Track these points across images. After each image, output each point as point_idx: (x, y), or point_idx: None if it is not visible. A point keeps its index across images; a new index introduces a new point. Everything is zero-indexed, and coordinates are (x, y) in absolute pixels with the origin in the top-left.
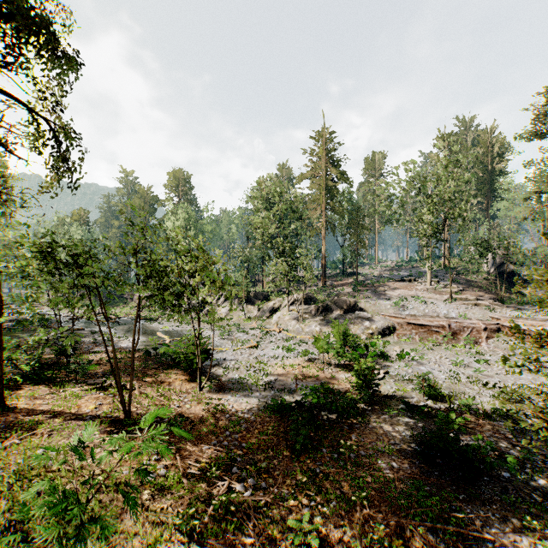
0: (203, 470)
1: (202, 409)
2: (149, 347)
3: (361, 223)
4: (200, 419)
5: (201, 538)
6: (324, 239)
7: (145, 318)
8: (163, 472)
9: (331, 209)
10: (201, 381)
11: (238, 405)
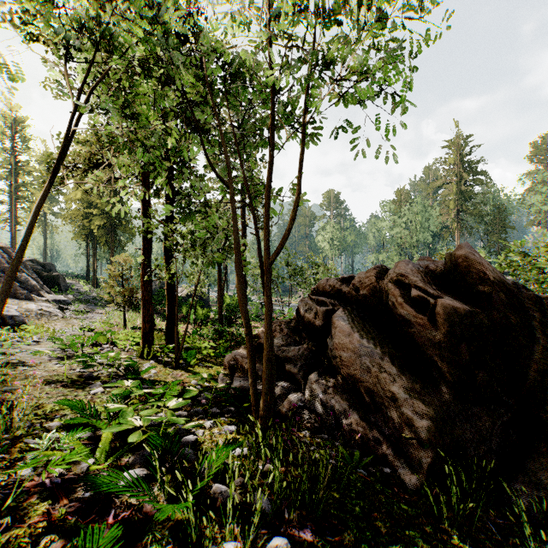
0: None
1: None
2: None
3: (503, 223)
4: None
5: None
6: (458, 241)
7: None
8: None
9: (466, 211)
10: None
11: None
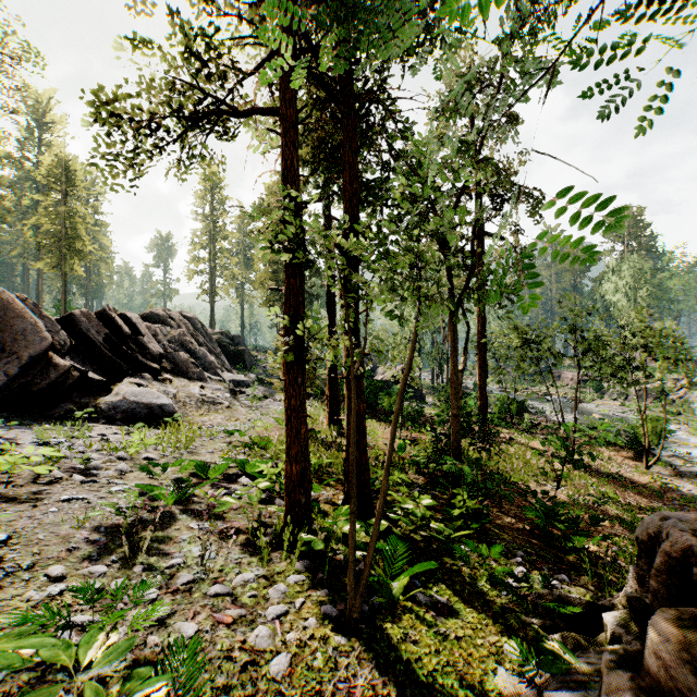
0: (640, 506)
1: (646, 481)
2: (584, 425)
3: None
4: (643, 485)
5: (633, 519)
6: None
7: (577, 399)
8: (603, 490)
9: None
10: (647, 460)
11: (696, 492)
